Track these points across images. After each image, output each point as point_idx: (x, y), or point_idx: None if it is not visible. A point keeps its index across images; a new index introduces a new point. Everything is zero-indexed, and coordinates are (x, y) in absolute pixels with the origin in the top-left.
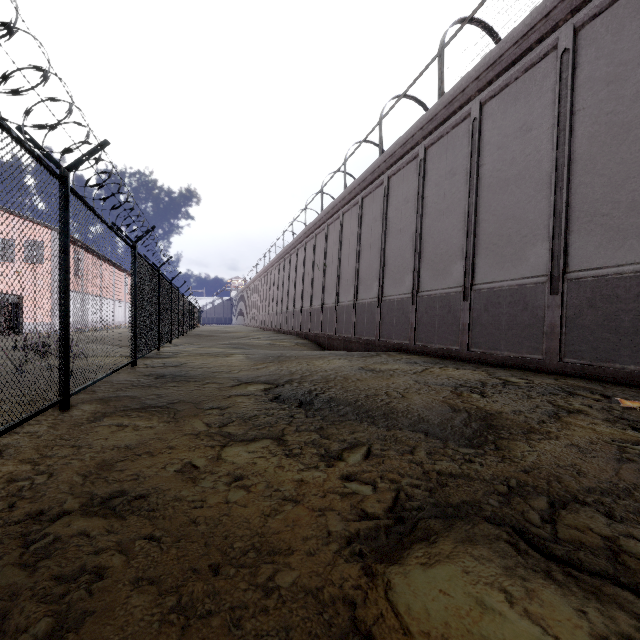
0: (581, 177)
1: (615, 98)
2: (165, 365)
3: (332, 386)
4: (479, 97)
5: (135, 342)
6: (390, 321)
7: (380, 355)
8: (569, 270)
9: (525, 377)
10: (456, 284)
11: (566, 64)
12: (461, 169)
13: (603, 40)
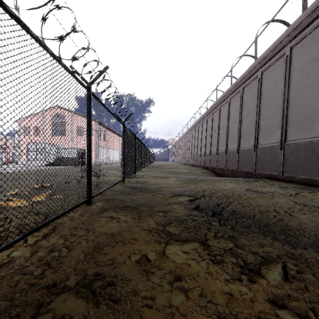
0: None
1: None
2: (137, 182)
3: (232, 201)
4: None
5: (124, 170)
6: (263, 160)
7: (257, 181)
8: None
9: None
10: None
11: None
12: None
13: None
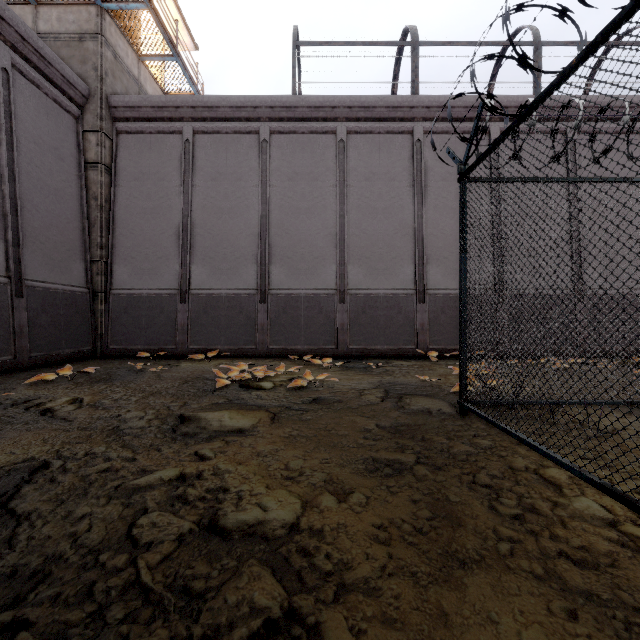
0: None
1: None
2: None
3: None
4: None
5: None
6: None
7: None
8: None
9: None
10: None
11: None
12: None
13: None
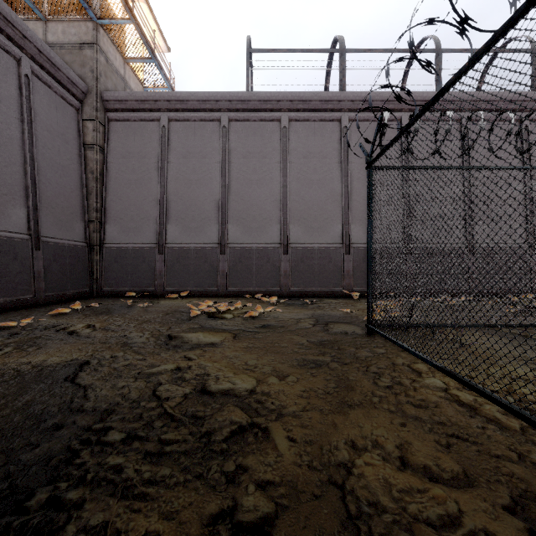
0: None
1: None
2: None
3: None
4: None
5: None
6: None
7: None
8: None
9: None
10: None
11: None
12: None
13: None
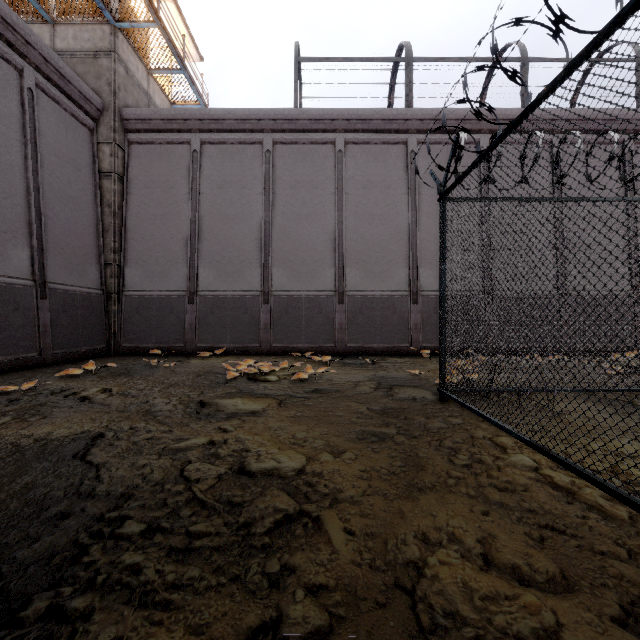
0: None
1: None
2: None
3: None
4: None
5: None
6: None
7: None
8: None
9: None
10: None
11: None
12: None
13: None
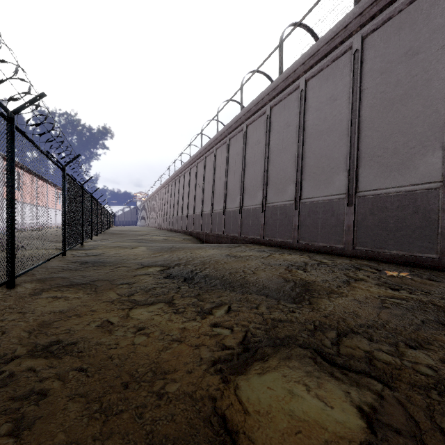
0: (366, 132)
1: (385, 83)
2: (87, 255)
3: (207, 267)
4: (305, 76)
5: (64, 238)
6: (248, 223)
7: (241, 246)
8: (359, 190)
9: (332, 259)
10: (290, 198)
11: (357, 59)
12: (293, 123)
13: (378, 46)
